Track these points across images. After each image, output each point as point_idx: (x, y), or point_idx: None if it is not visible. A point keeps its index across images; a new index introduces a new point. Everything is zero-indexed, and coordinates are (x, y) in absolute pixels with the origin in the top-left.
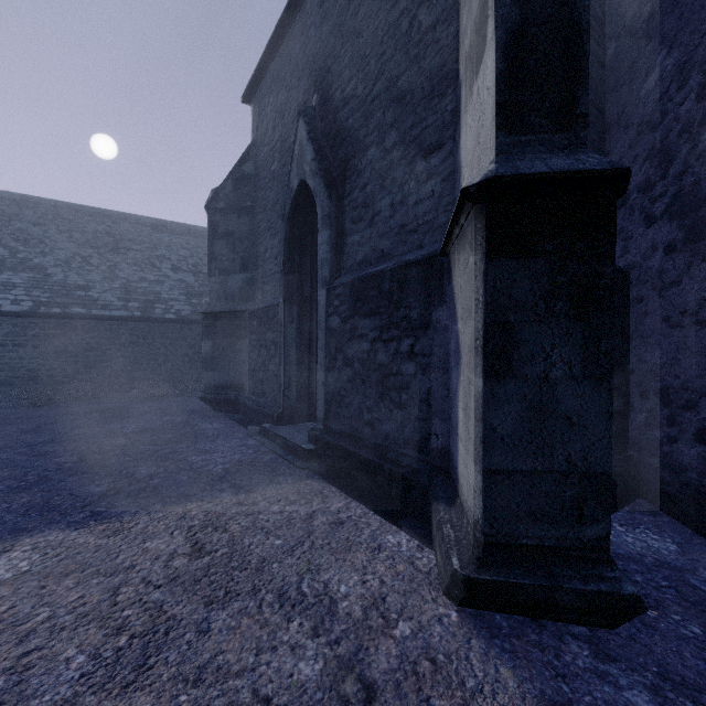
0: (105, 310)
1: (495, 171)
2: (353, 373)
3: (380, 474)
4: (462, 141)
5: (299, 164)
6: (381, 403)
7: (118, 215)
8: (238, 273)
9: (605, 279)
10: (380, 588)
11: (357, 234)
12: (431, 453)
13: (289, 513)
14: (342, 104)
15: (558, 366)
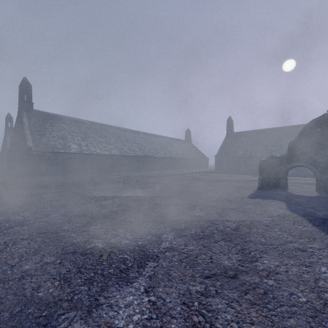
0: None
1: None
2: None
3: None
4: None
5: None
6: None
7: (298, 126)
8: None
9: None
10: None
11: None
12: None
13: None
14: None
15: None
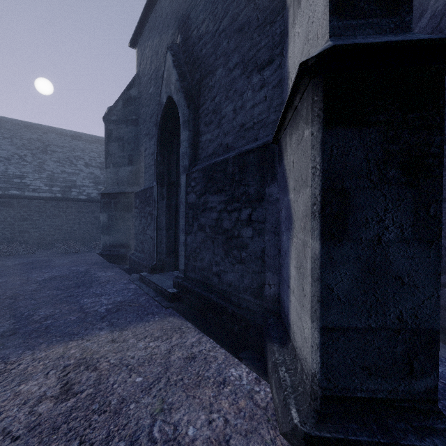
0: (35, 192)
1: (333, 43)
2: (205, 236)
3: (225, 314)
4: (290, 51)
5: (167, 85)
6: (226, 258)
7: (47, 128)
8: (127, 165)
9: (434, 148)
10: (224, 429)
11: (209, 133)
12: (265, 299)
13: (152, 349)
14: (198, 39)
15: (390, 230)
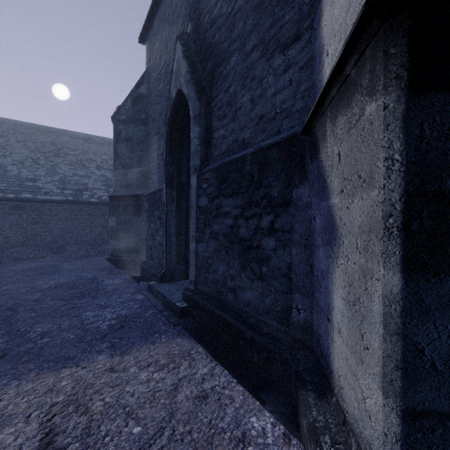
0: (47, 195)
1: None
2: (218, 245)
3: (242, 339)
4: (325, 18)
5: (176, 78)
6: (242, 272)
7: (60, 131)
8: (136, 167)
9: None
10: None
11: (222, 129)
12: (292, 326)
13: (155, 383)
14: (210, 25)
15: None
